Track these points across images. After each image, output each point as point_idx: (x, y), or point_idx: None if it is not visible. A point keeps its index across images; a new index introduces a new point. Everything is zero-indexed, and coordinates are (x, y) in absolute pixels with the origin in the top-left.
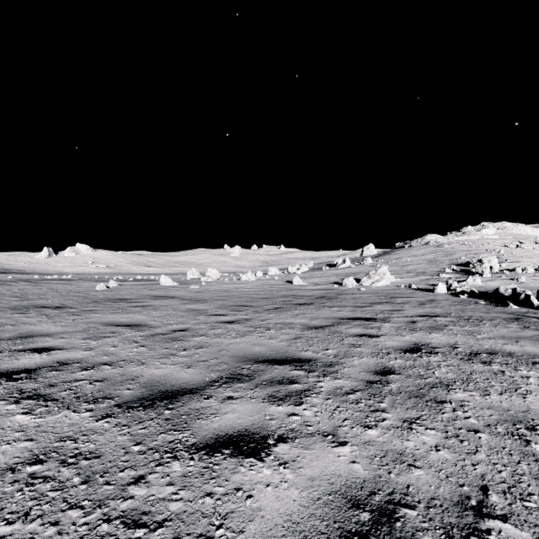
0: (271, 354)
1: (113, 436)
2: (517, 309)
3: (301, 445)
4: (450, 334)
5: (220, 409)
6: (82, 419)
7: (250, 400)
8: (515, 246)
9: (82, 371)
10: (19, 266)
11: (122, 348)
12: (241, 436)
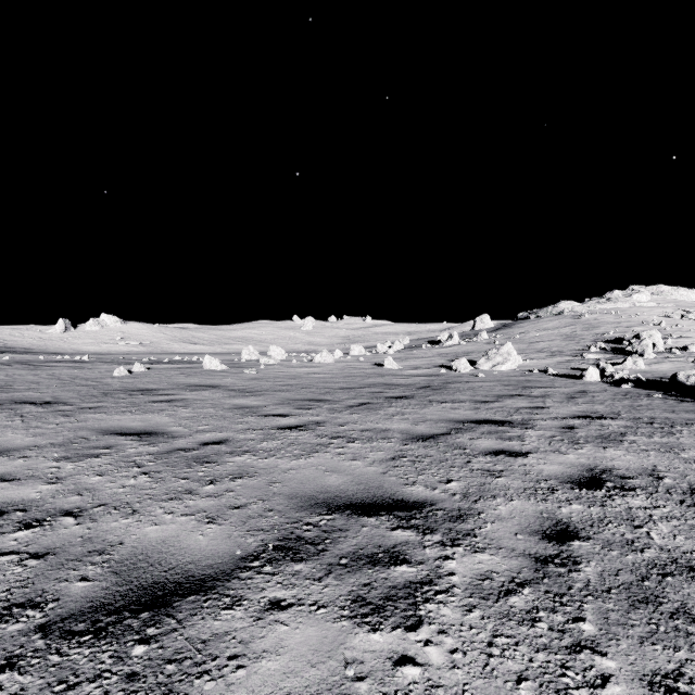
0: (356, 490)
1: None
2: None
3: None
4: (638, 451)
5: (250, 642)
6: None
7: (315, 612)
8: (680, 316)
9: (20, 531)
10: (26, 343)
11: (111, 477)
12: None
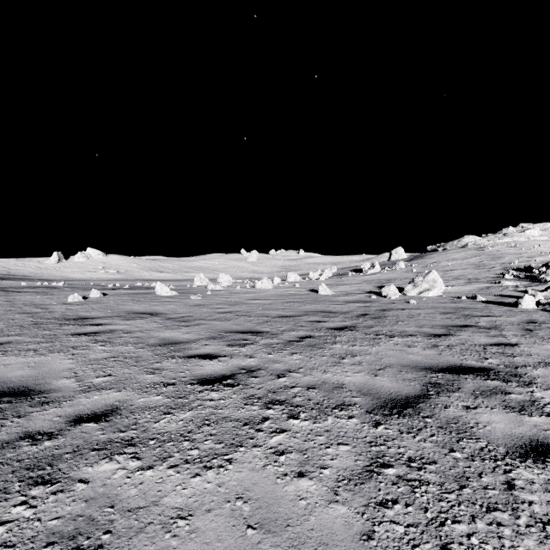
0: None
1: None
2: None
3: None
4: None
5: None
6: None
7: None
8: None
9: None
10: (26, 272)
11: None
12: None
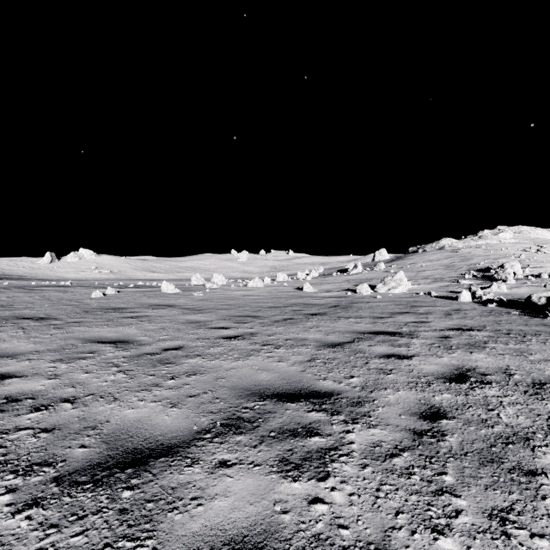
0: (281, 384)
1: None
2: None
3: None
4: (496, 355)
5: (206, 488)
6: None
7: (252, 468)
8: (536, 250)
9: (31, 413)
10: (21, 272)
11: (96, 374)
12: None
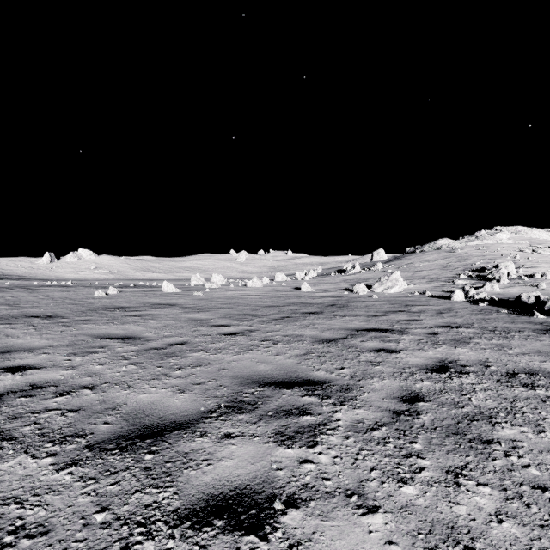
0: (278, 374)
1: (73, 497)
2: (544, 319)
3: (318, 513)
4: (478, 349)
5: (214, 453)
6: (39, 469)
7: (252, 439)
8: (531, 251)
9: (57, 397)
10: (20, 272)
11: (109, 366)
12: (239, 497)
